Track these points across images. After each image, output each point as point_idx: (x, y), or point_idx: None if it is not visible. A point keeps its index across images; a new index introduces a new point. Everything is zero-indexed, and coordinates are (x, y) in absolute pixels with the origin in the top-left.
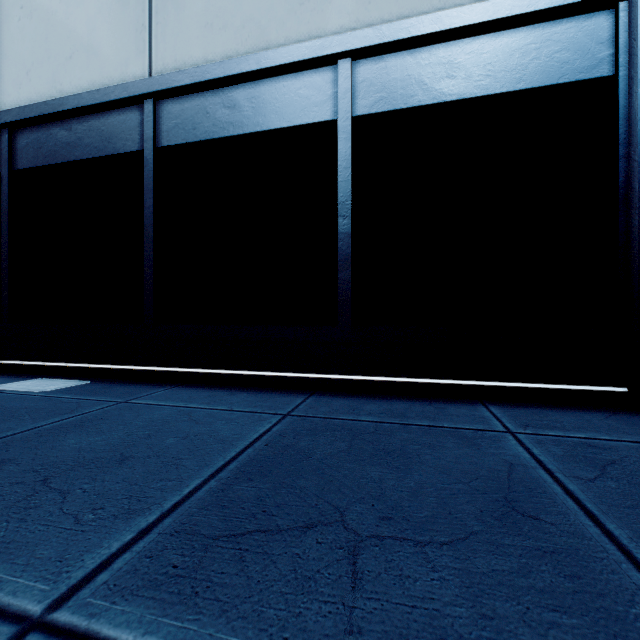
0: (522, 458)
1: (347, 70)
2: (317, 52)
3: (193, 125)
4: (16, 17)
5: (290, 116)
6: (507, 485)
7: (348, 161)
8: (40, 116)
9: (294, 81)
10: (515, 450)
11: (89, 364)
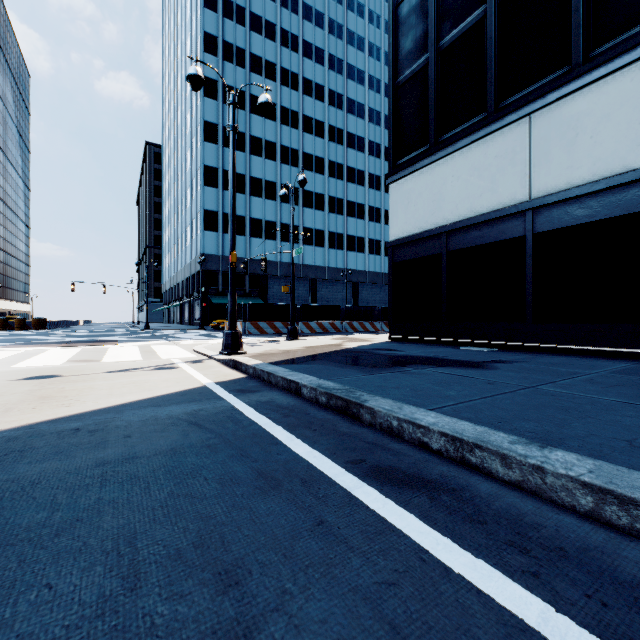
0: None
1: None
2: None
3: (557, 220)
4: (449, 181)
5: (629, 208)
6: None
7: None
8: (464, 226)
9: (632, 188)
10: None
11: (491, 341)
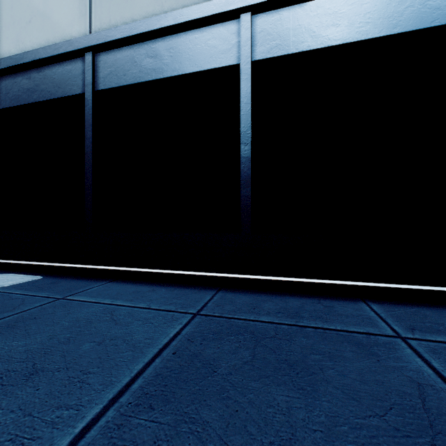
0: (426, 375)
1: (248, 22)
2: (223, 8)
3: (124, 72)
4: None
5: (201, 62)
6: (427, 421)
7: (249, 98)
8: (6, 68)
9: (204, 33)
10: (415, 363)
11: (44, 262)
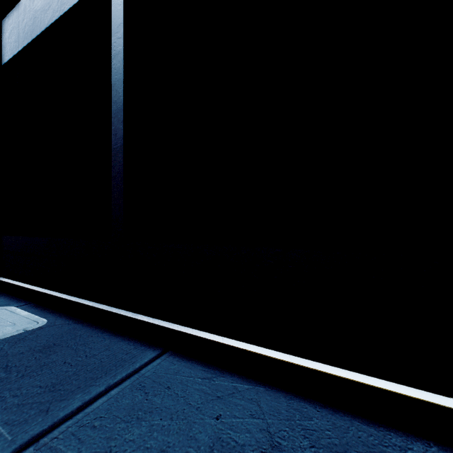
0: None
1: None
2: None
3: None
4: None
5: None
6: None
7: None
8: None
9: None
10: None
11: (56, 292)
